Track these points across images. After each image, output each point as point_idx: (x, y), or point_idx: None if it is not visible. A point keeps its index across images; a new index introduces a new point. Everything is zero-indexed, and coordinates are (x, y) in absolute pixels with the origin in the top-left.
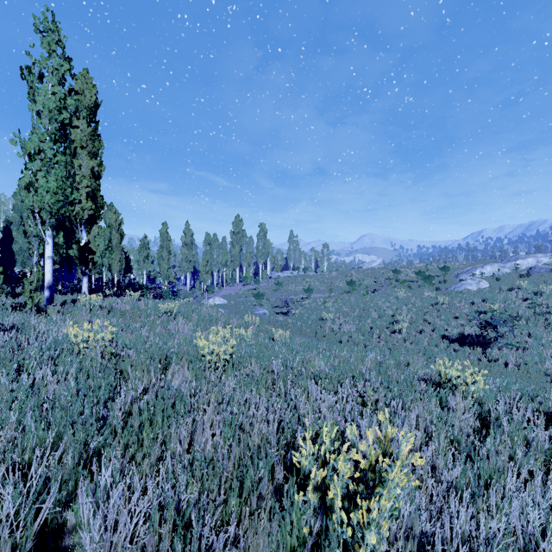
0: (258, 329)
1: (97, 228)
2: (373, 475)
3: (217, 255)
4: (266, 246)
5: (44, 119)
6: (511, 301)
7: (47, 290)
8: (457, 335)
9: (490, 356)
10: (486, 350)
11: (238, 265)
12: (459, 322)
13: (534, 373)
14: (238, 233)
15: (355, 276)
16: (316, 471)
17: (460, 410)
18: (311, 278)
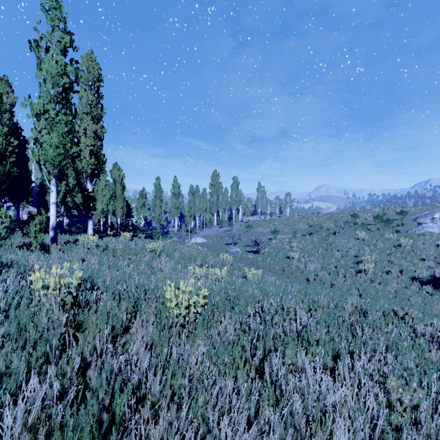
0: (232, 267)
1: (105, 182)
2: None
3: (199, 203)
4: (239, 195)
5: (48, 84)
6: None
7: (51, 231)
8: (428, 277)
9: None
10: None
11: (215, 211)
12: (426, 264)
13: None
14: (215, 185)
15: (316, 220)
16: None
17: None
18: (277, 221)
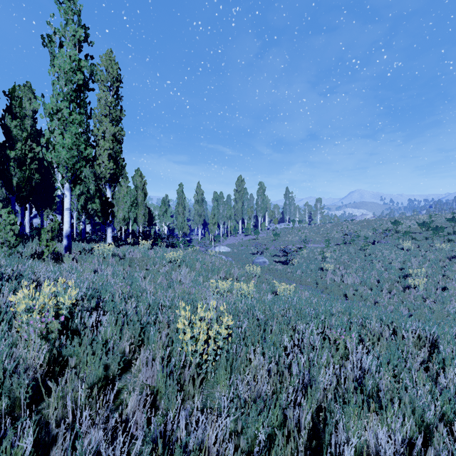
0: (259, 280)
1: (126, 189)
2: None
3: (223, 210)
4: (265, 201)
5: (61, 81)
6: None
7: (65, 239)
8: None
9: None
10: None
11: (240, 218)
12: None
13: None
14: (240, 191)
15: (351, 227)
16: None
17: None
18: (307, 229)
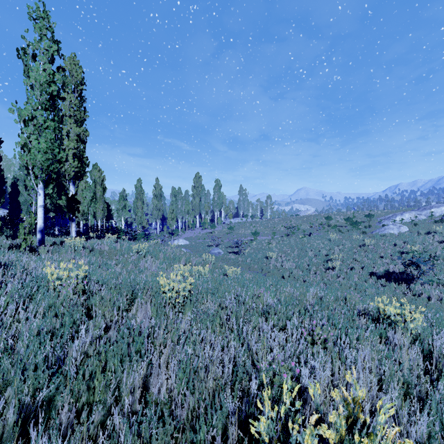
0: (214, 266)
1: (85, 183)
2: None
3: (181, 205)
4: (221, 197)
5: (36, 91)
6: (428, 243)
7: (38, 233)
8: (383, 272)
9: (414, 291)
10: (410, 285)
11: (198, 213)
12: (384, 260)
13: None
14: (198, 187)
15: (294, 222)
16: None
17: (404, 349)
18: (257, 223)
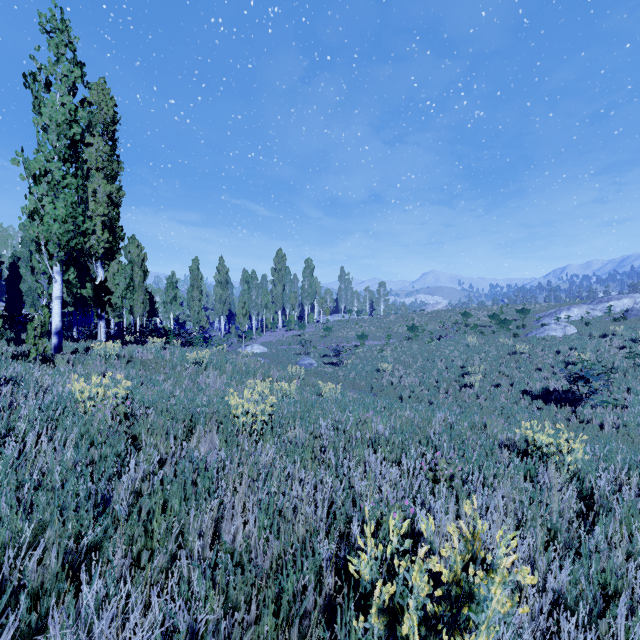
0: (303, 382)
1: (117, 265)
2: (459, 590)
3: (256, 296)
4: (313, 285)
5: (51, 134)
6: (604, 350)
7: (54, 336)
8: (540, 390)
9: (581, 416)
10: (577, 409)
11: (280, 307)
12: (542, 374)
13: (637, 437)
14: (280, 270)
15: (417, 320)
16: (382, 587)
17: (556, 488)
18: (366, 322)
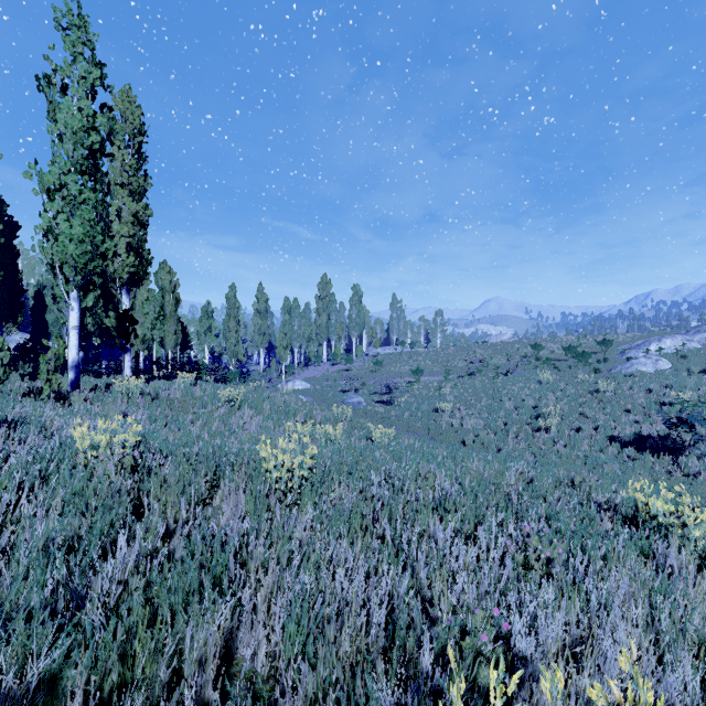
0: (350, 424)
1: (147, 292)
2: None
3: (299, 326)
4: (362, 314)
5: (67, 144)
6: None
7: (71, 371)
8: (632, 435)
9: (686, 468)
10: (679, 459)
11: (325, 338)
12: (632, 417)
13: None
14: (325, 297)
15: (480, 353)
16: None
17: (691, 578)
18: (421, 355)
